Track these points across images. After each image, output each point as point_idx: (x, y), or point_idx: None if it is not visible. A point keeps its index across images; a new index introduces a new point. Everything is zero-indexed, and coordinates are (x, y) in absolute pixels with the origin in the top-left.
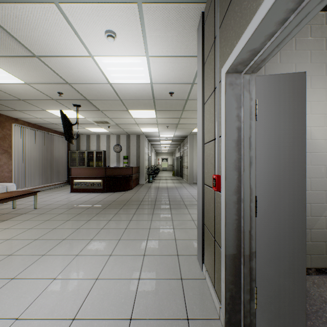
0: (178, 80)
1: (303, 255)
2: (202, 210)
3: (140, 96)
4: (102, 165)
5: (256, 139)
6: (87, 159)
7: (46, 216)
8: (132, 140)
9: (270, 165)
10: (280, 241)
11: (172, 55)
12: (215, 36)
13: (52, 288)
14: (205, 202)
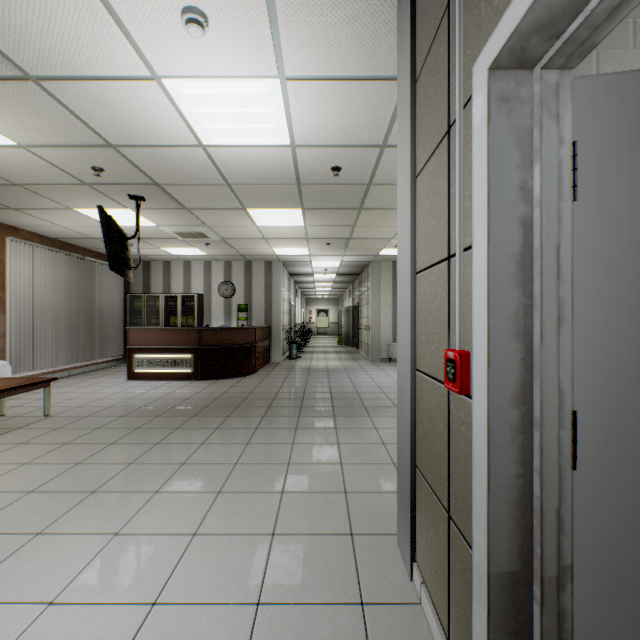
0: (351, 138)
1: None
2: (412, 434)
3: (270, 176)
4: (195, 324)
5: (572, 252)
6: (165, 312)
7: (66, 435)
8: (256, 272)
9: (612, 326)
10: None
11: (338, 76)
12: None
13: (39, 634)
14: (420, 413)
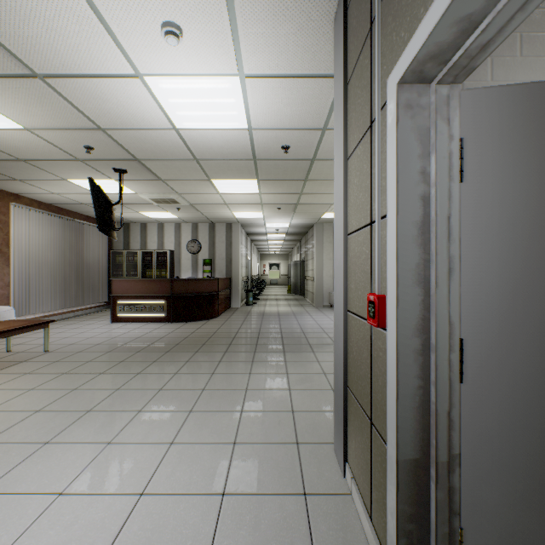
0: (298, 123)
1: None
2: (344, 361)
3: (231, 153)
4: (167, 276)
5: (460, 220)
6: (142, 265)
7: (63, 366)
8: (219, 232)
9: (490, 275)
10: (511, 433)
11: (287, 75)
12: (373, 18)
13: (53, 516)
14: (350, 345)
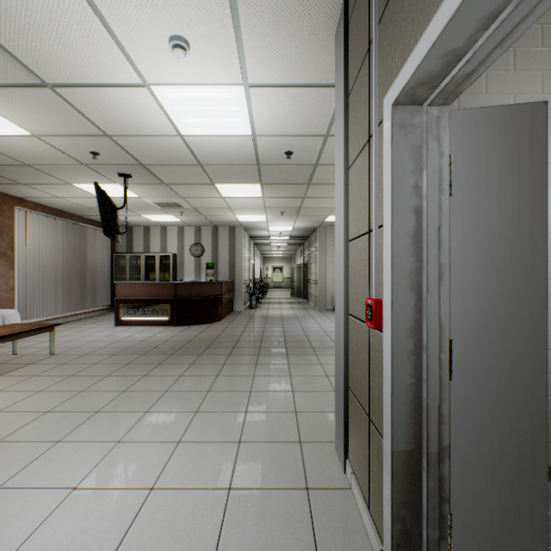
0: (301, 130)
1: (541, 453)
2: (345, 362)
3: (235, 158)
4: (170, 279)
5: (450, 230)
6: (145, 269)
7: (70, 369)
8: (222, 235)
9: (477, 281)
10: (497, 426)
11: (290, 84)
12: (371, 39)
13: (69, 508)
14: (351, 347)
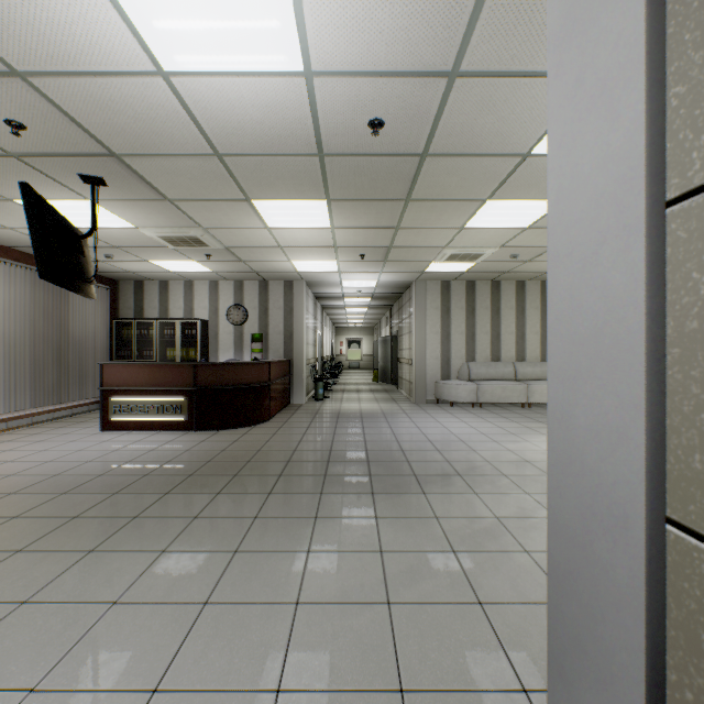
0: (403, 56)
1: None
2: None
3: (278, 139)
4: (198, 357)
5: None
6: (160, 342)
7: None
8: (274, 294)
9: None
10: None
11: None
12: None
13: None
14: None
